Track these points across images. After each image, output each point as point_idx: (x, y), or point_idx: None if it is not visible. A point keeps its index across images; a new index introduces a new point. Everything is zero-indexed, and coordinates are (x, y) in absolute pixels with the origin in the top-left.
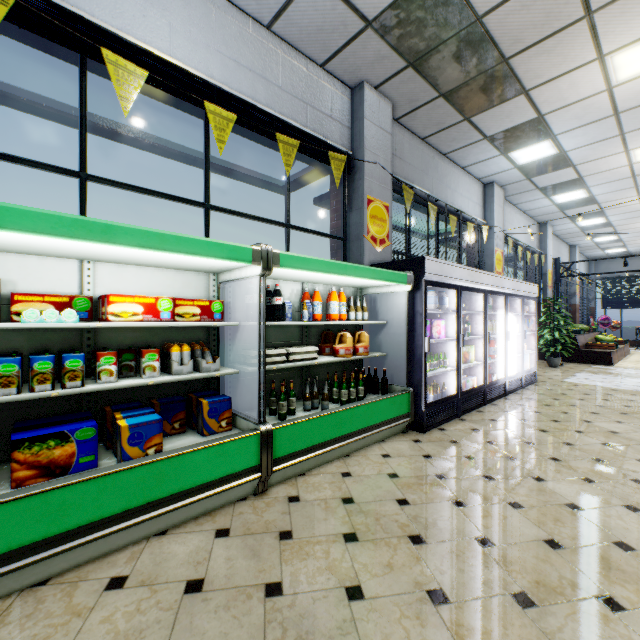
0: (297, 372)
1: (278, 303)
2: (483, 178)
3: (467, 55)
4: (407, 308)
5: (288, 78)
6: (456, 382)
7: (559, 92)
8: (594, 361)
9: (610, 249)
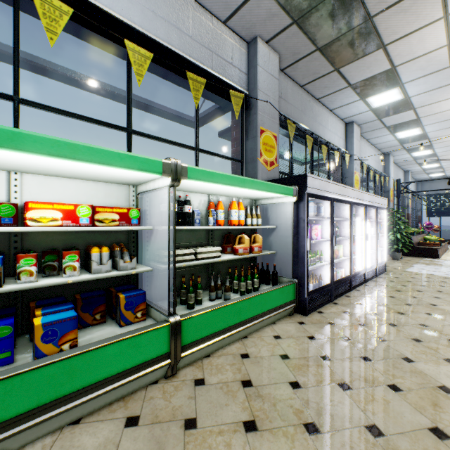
0: (204, 267)
1: (188, 211)
2: (345, 118)
3: (340, 13)
4: (293, 215)
5: (197, 30)
6: (330, 274)
7: (410, 47)
8: (425, 255)
9: (433, 174)
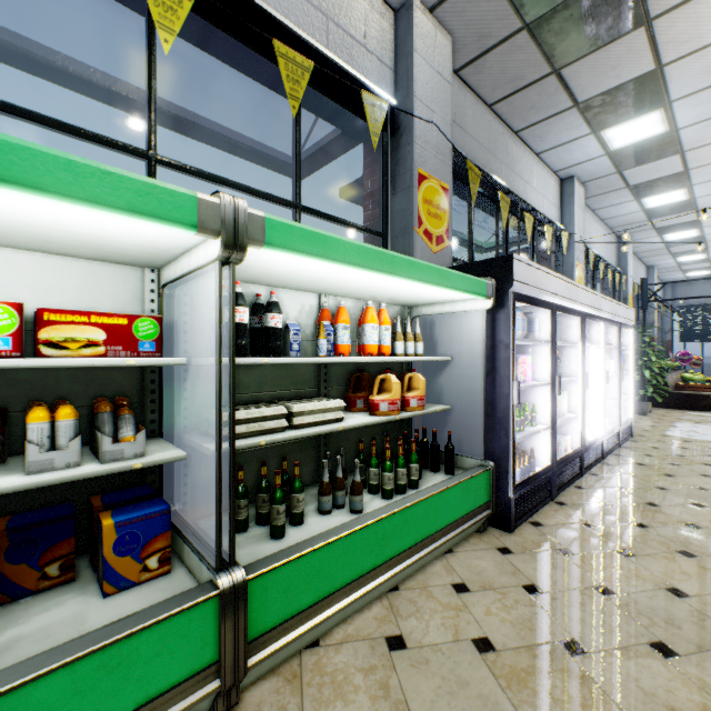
0: (310, 439)
1: (274, 325)
2: (561, 170)
3: None
4: (485, 336)
5: None
6: (550, 447)
7: (696, 23)
8: (688, 406)
9: (693, 271)
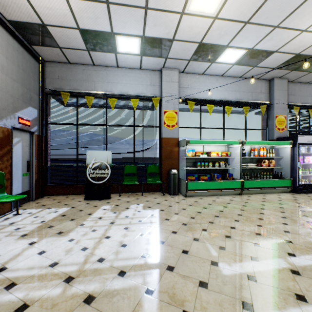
0: (249, 171)
1: (243, 152)
2: None
3: None
4: (290, 152)
5: (246, 88)
6: None
7: None
8: None
9: None
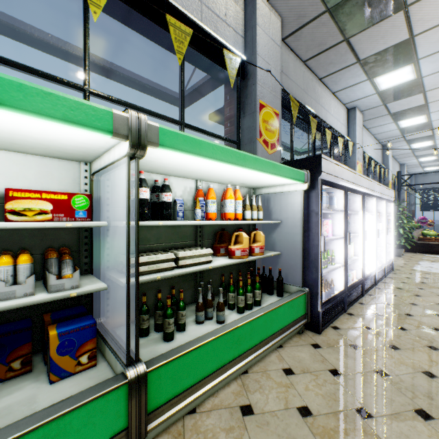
0: (190, 274)
1: (166, 200)
2: (348, 103)
3: None
4: (303, 207)
5: None
6: (344, 278)
7: (436, 8)
8: (427, 251)
9: (428, 167)
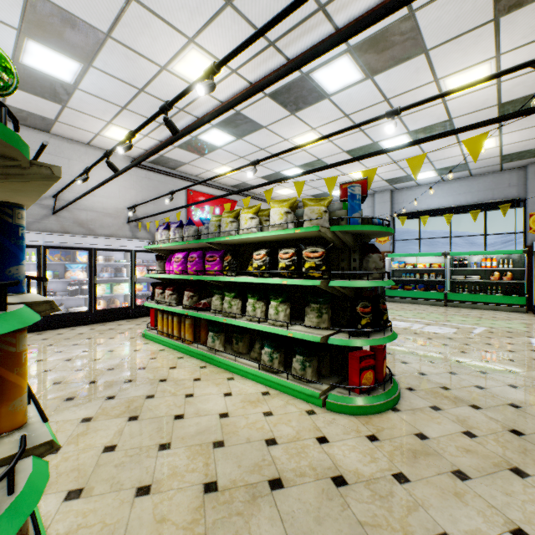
0: (480, 285)
1: (464, 263)
2: None
3: None
4: (526, 263)
5: (482, 186)
6: None
7: None
8: None
9: None
